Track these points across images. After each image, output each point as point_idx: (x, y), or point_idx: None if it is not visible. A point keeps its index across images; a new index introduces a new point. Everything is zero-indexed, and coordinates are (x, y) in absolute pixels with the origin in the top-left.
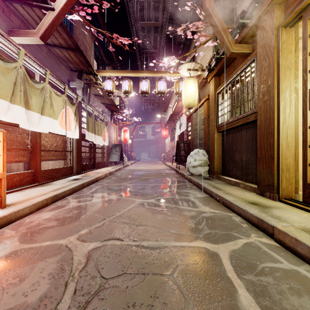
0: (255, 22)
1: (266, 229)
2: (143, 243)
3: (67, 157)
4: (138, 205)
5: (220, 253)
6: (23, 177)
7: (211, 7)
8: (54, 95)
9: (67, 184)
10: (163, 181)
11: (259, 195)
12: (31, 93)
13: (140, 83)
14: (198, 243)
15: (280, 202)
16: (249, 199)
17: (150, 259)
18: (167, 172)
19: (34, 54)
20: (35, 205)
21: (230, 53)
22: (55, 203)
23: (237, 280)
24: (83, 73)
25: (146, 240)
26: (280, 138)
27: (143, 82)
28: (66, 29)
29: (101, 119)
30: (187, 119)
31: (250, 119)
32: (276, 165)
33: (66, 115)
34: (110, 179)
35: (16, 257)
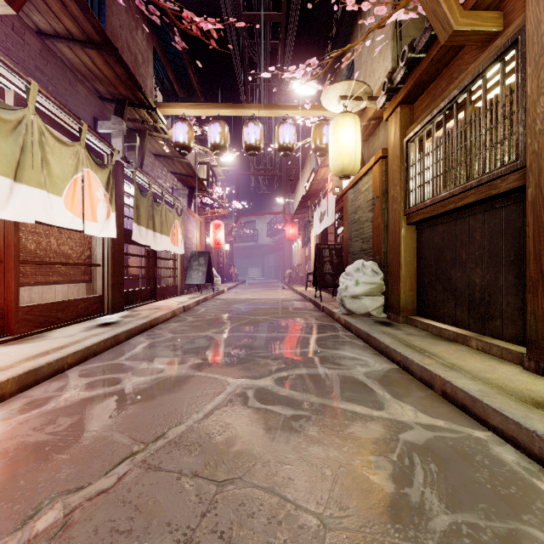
0: None
1: None
2: None
3: (92, 277)
4: (231, 399)
5: None
6: None
7: None
8: (51, 140)
9: (78, 338)
10: (291, 328)
11: (535, 373)
12: None
13: (244, 129)
14: None
15: None
16: (518, 387)
17: None
18: (298, 305)
19: (5, 48)
20: None
21: (451, 32)
22: (29, 392)
23: None
24: (126, 104)
25: None
26: None
27: (249, 126)
28: None
29: (170, 203)
30: (335, 203)
31: (502, 188)
32: None
33: (84, 187)
34: (181, 323)
35: None
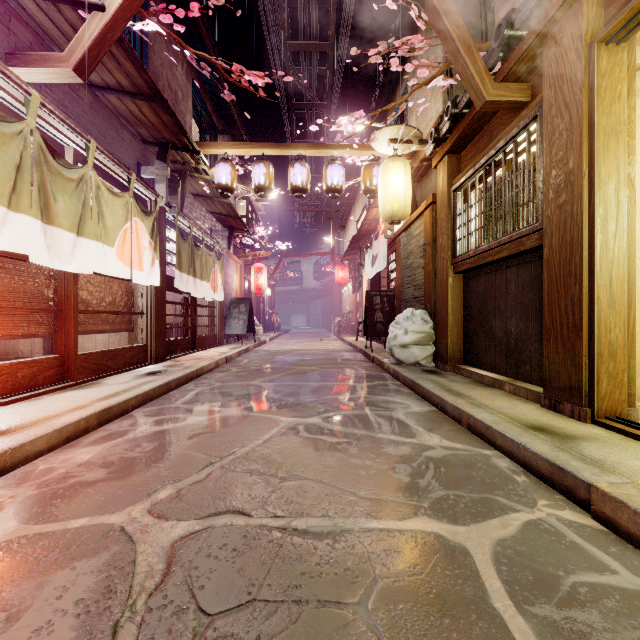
0: (540, 33)
1: (572, 489)
2: (295, 523)
3: (135, 326)
4: (285, 431)
5: (472, 548)
6: (38, 369)
7: (442, 4)
8: (105, 193)
9: (134, 385)
10: (339, 377)
11: (548, 409)
12: (55, 189)
13: (290, 170)
14: (421, 523)
15: (595, 425)
16: (526, 418)
17: (312, 563)
18: (347, 356)
19: (63, 106)
20: (60, 431)
21: (484, 102)
22: (107, 427)
23: (517, 618)
24: (169, 148)
25: (302, 514)
26: (596, 286)
27: (295, 167)
28: (130, 52)
29: (209, 245)
30: (388, 245)
31: (527, 245)
32: (586, 345)
33: (133, 236)
34: (226, 373)
35: (5, 559)
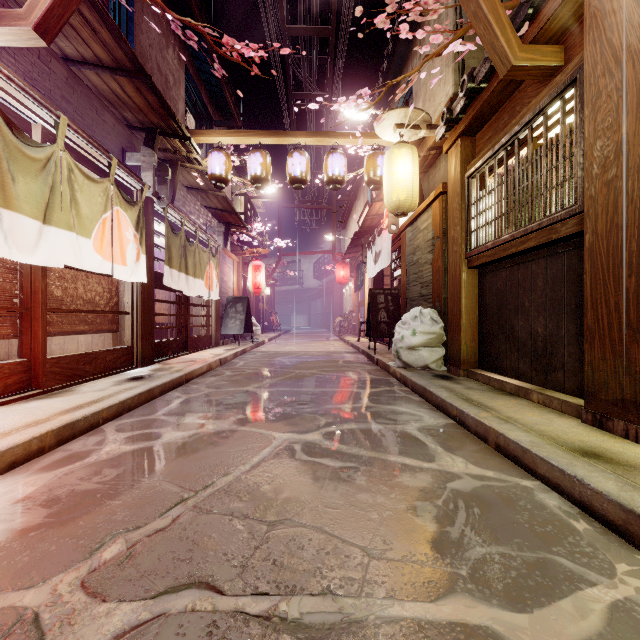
0: None
1: None
2: (284, 608)
3: (120, 326)
4: (278, 452)
5: None
6: None
7: None
8: (79, 177)
9: (110, 392)
10: (341, 382)
11: (592, 426)
12: (14, 169)
13: (288, 159)
14: (463, 608)
15: None
16: (570, 438)
17: None
18: (349, 358)
19: (31, 78)
20: (1, 455)
21: (510, 67)
22: (68, 446)
23: None
24: (157, 134)
25: (294, 589)
26: None
27: (294, 156)
28: (105, 16)
29: (204, 241)
30: (392, 241)
31: (562, 233)
32: None
33: (114, 227)
34: (218, 377)
35: None
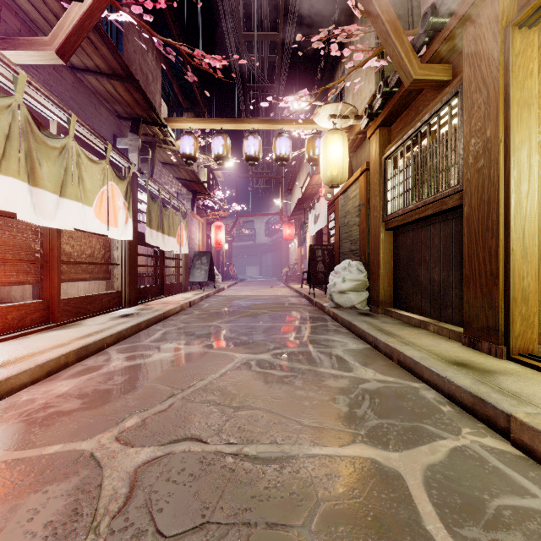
0: (461, 19)
1: (492, 418)
2: (246, 450)
3: (112, 275)
4: (239, 366)
5: (405, 473)
6: (26, 312)
7: None
8: (85, 160)
9: (109, 325)
10: (287, 319)
11: (468, 347)
12: (40, 156)
13: (245, 142)
14: (359, 450)
15: (510, 361)
16: (449, 355)
17: (261, 487)
18: (293, 301)
19: (48, 85)
20: (42, 366)
21: (412, 80)
22: (84, 362)
23: (448, 540)
24: (141, 122)
25: (252, 441)
26: (511, 239)
27: (249, 139)
28: (106, 38)
29: (175, 206)
30: (328, 206)
31: (449, 205)
32: (502, 291)
33: (109, 197)
34: (189, 315)
35: None
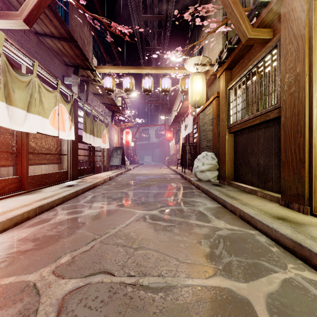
0: None
1: (308, 258)
2: (141, 281)
3: (61, 161)
4: (138, 219)
5: (252, 300)
6: (5, 184)
7: None
8: (43, 90)
9: (58, 192)
10: (168, 188)
11: (284, 206)
12: (14, 86)
13: (143, 80)
14: (219, 281)
15: (313, 216)
16: (273, 212)
17: (151, 312)
18: (172, 176)
19: (20, 43)
20: (11, 219)
21: (247, 39)
22: (40, 216)
23: None
24: (80, 68)
25: (146, 274)
26: (313, 138)
27: (145, 79)
28: (56, 13)
29: (101, 120)
30: (193, 120)
31: (271, 116)
32: (307, 171)
33: (59, 113)
34: (109, 185)
35: None
